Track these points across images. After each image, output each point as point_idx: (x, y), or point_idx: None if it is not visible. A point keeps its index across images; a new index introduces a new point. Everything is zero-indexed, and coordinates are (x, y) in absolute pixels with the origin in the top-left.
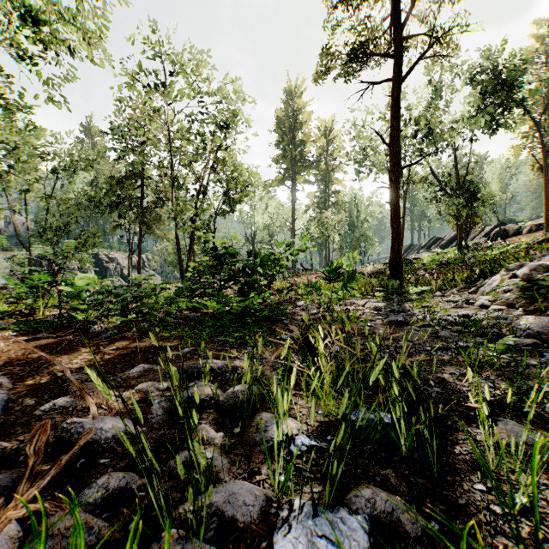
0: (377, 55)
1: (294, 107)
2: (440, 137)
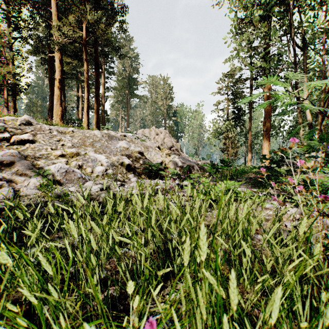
0: None
1: None
2: None
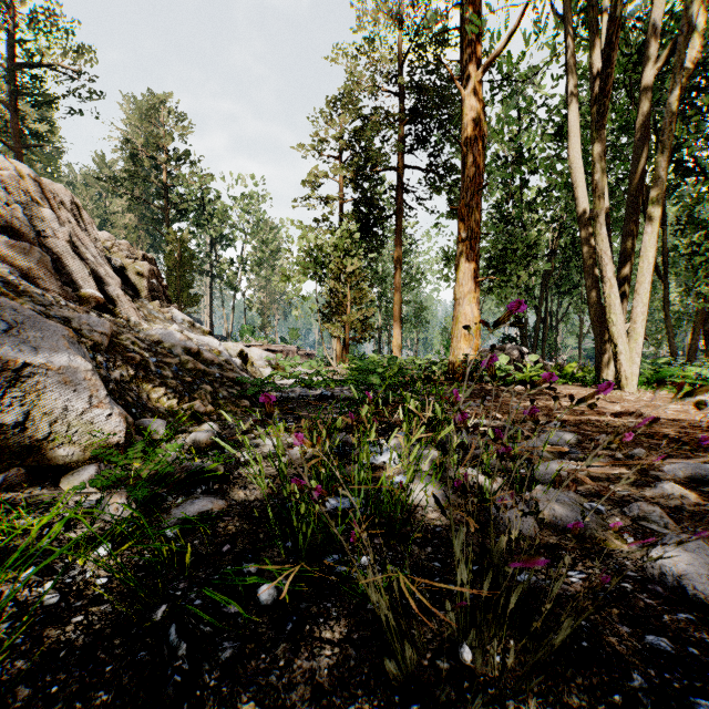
0: None
1: None
2: None
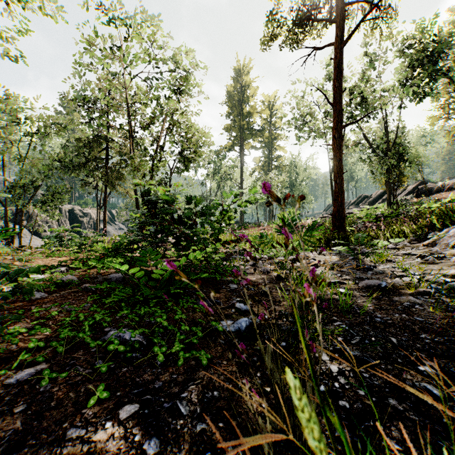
0: (320, 20)
1: (242, 83)
2: (372, 105)
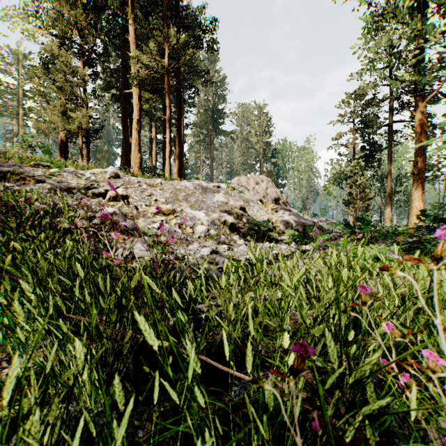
0: None
1: None
2: None
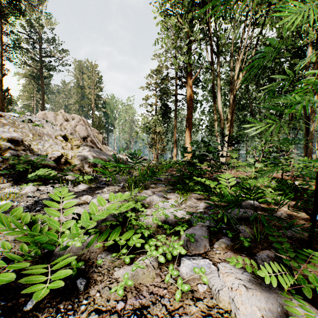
0: None
1: None
2: None
